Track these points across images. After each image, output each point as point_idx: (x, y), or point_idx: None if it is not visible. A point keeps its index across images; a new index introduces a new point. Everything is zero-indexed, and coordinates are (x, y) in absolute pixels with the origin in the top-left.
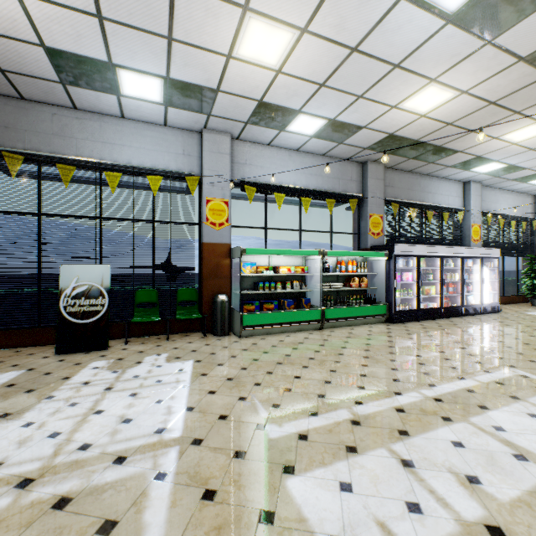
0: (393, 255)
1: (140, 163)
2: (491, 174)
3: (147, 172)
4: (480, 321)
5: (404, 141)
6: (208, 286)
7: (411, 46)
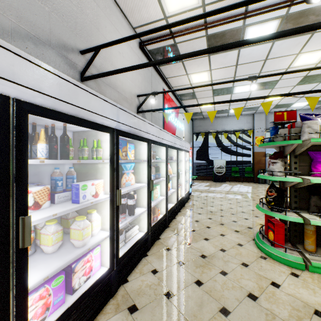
0: None
1: (232, 128)
2: None
3: (234, 131)
4: None
5: None
6: (256, 167)
7: None
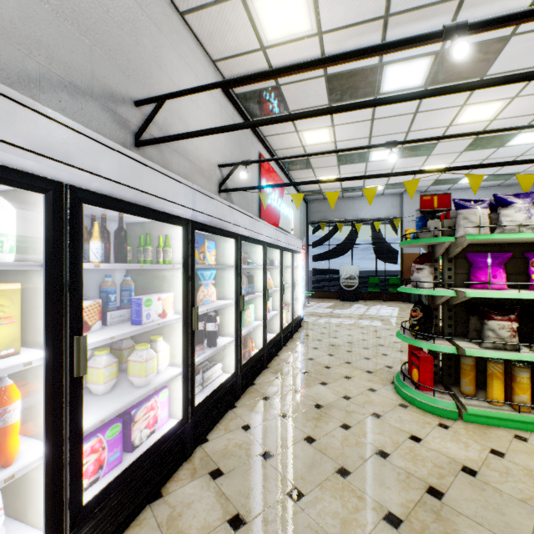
0: None
1: (369, 216)
2: None
3: (373, 220)
4: None
5: None
6: (406, 277)
7: (522, 151)
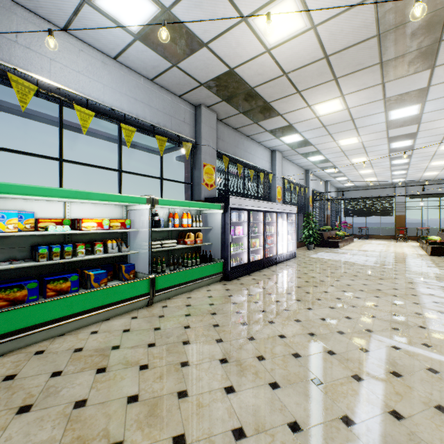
0: (228, 208)
1: None
2: (291, 146)
3: None
4: (292, 268)
5: (242, 85)
6: None
7: None
